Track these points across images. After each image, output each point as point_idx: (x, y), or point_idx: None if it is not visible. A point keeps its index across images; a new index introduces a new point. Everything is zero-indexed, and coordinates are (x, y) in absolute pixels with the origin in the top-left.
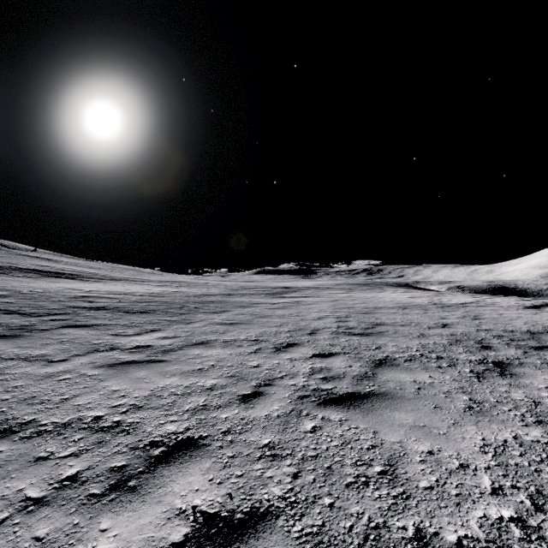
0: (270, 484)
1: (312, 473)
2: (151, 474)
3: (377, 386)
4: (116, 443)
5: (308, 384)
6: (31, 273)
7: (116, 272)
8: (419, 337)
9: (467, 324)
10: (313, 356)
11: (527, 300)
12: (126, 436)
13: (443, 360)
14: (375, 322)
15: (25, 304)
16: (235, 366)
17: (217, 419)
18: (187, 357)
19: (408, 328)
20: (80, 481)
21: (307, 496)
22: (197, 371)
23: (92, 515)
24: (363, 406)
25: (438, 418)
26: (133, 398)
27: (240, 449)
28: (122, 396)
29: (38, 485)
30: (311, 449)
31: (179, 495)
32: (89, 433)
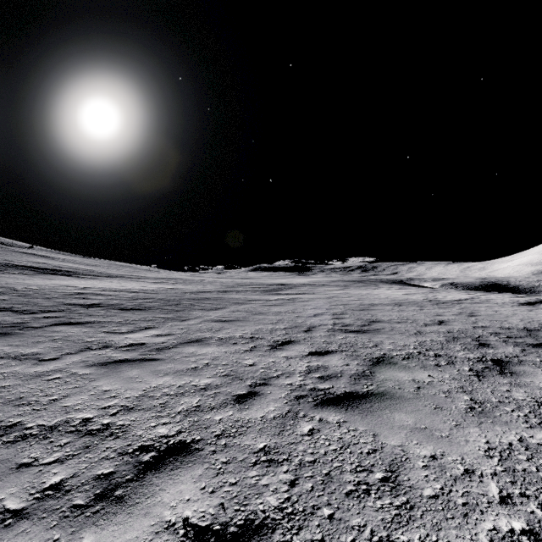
0: (265, 493)
1: (309, 480)
2: (139, 482)
3: (375, 385)
4: (104, 448)
5: (305, 383)
6: (26, 270)
7: (113, 269)
8: (416, 335)
9: (463, 321)
10: (310, 354)
11: (521, 297)
12: (115, 440)
13: (441, 358)
14: (371, 319)
15: (19, 301)
16: (230, 365)
17: (210, 421)
18: (182, 355)
19: (404, 325)
20: (64, 490)
21: (305, 506)
22: (191, 370)
23: (75, 530)
24: (362, 406)
25: (440, 419)
26: (124, 399)
27: (234, 453)
28: (112, 396)
29: (18, 494)
30: (308, 454)
31: (168, 506)
32: (76, 437)
